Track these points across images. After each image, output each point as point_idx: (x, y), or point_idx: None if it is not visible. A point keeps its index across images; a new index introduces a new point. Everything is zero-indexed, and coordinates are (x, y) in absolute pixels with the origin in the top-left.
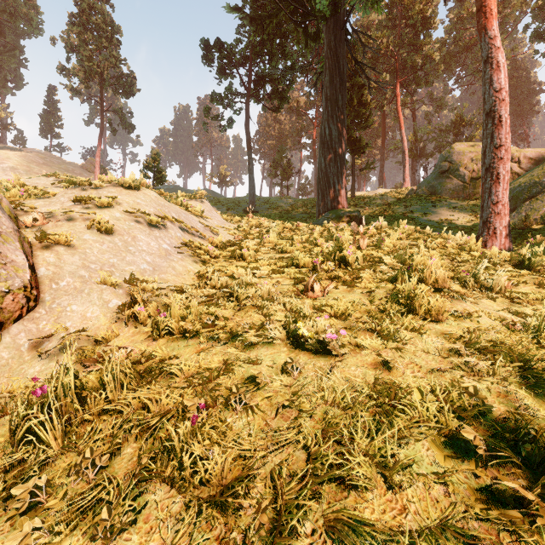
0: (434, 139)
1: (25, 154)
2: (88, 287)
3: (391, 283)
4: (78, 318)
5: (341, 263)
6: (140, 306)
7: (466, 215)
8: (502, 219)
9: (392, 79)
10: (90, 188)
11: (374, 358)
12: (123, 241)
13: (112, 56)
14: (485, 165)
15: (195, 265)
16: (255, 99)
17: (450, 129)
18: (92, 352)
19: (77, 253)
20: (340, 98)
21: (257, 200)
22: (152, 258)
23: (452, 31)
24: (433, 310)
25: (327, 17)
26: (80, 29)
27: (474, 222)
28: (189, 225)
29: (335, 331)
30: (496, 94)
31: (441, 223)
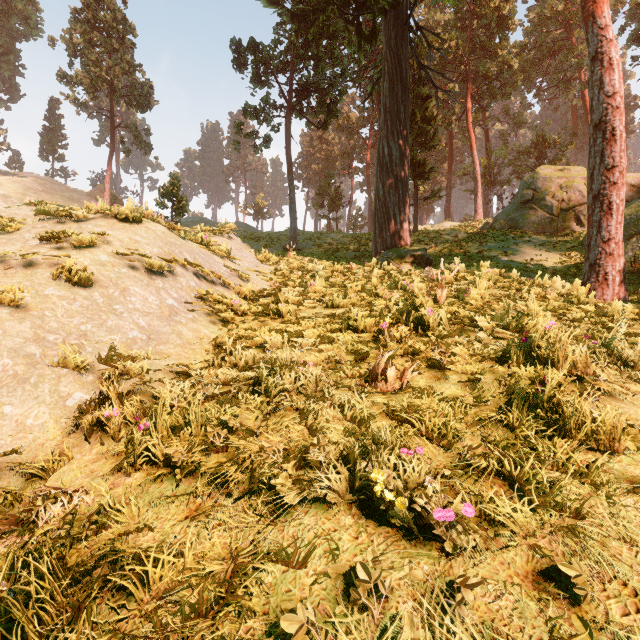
0: (511, 162)
1: (21, 179)
2: (37, 373)
3: (498, 362)
4: (11, 427)
5: (416, 326)
6: (111, 408)
7: (555, 255)
8: (616, 261)
9: (462, 91)
10: (70, 220)
11: (527, 558)
12: (107, 296)
13: (124, 61)
14: (593, 192)
15: (212, 328)
16: (298, 113)
17: (530, 150)
18: (20, 494)
19: (30, 317)
20: (402, 110)
21: (300, 235)
22: (149, 320)
23: (533, 33)
24: (600, 431)
25: (386, 9)
26: (85, 27)
27: (567, 263)
28: (209, 269)
29: (439, 483)
30: (607, 99)
31: (526, 264)
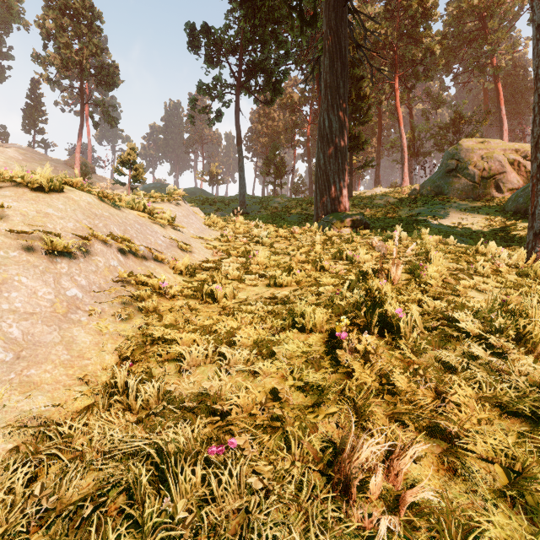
0: (433, 136)
1: (4, 149)
2: None
3: (529, 419)
4: None
5: (378, 325)
6: None
7: (480, 219)
8: None
9: (390, 74)
10: None
11: None
12: None
13: (92, 44)
14: (538, 161)
15: (125, 324)
16: (246, 91)
17: (449, 126)
18: None
19: None
20: (341, 85)
21: (249, 200)
22: (27, 326)
23: (451, 25)
24: None
25: None
26: (57, 14)
27: (492, 227)
28: (141, 242)
29: None
30: None
31: (454, 228)
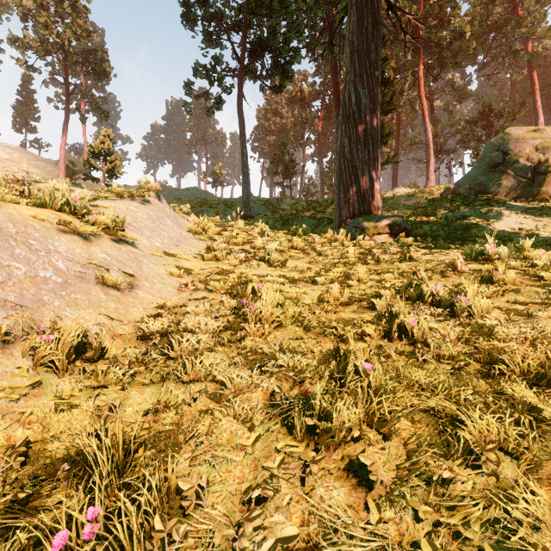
0: (459, 131)
1: None
2: None
3: None
4: None
5: None
6: None
7: (546, 223)
8: None
9: (412, 61)
10: None
11: None
12: None
13: (76, 24)
14: None
15: None
16: (251, 75)
17: (477, 120)
18: None
19: None
20: (372, 48)
21: (254, 201)
22: None
23: (479, 8)
24: None
25: None
26: None
27: None
28: None
29: None
30: None
31: (517, 235)
